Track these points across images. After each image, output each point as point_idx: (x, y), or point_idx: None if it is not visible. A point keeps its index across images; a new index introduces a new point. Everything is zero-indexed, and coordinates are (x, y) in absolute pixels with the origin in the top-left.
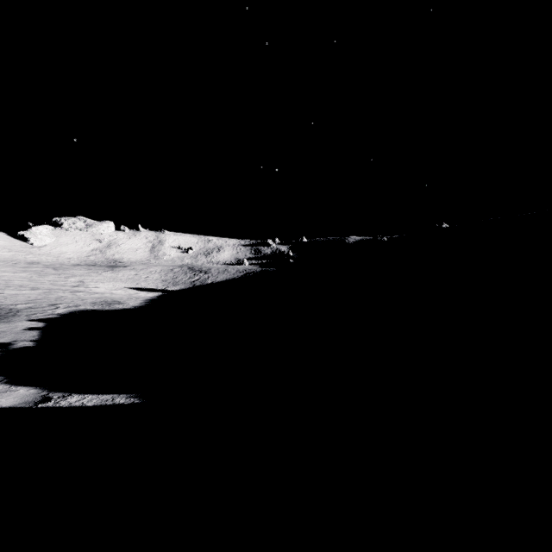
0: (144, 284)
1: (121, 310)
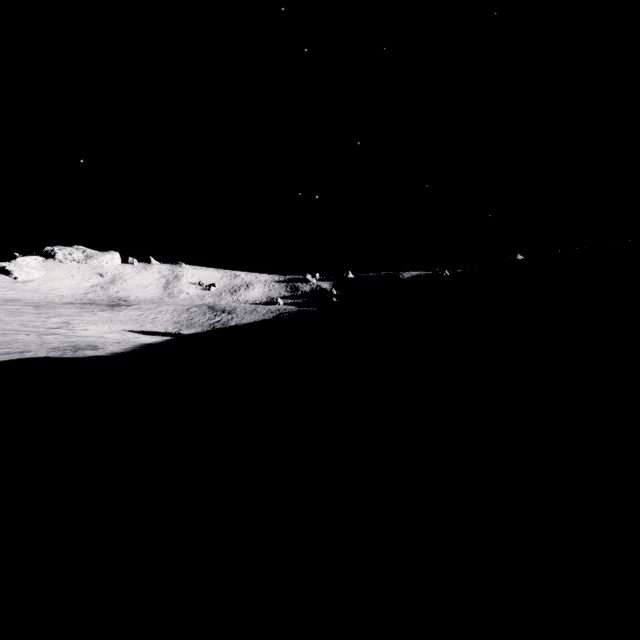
0: (150, 326)
1: (87, 357)
